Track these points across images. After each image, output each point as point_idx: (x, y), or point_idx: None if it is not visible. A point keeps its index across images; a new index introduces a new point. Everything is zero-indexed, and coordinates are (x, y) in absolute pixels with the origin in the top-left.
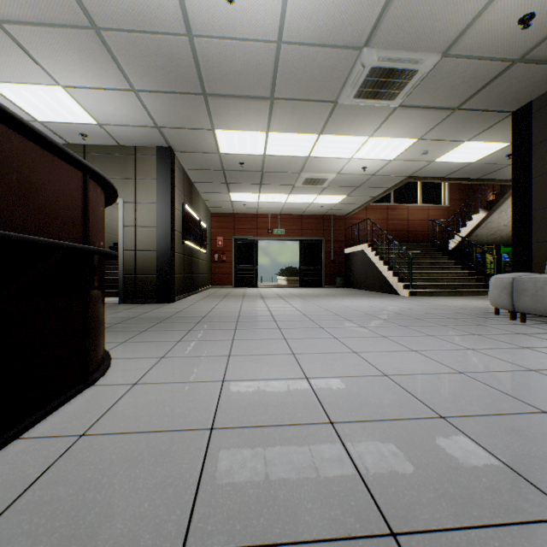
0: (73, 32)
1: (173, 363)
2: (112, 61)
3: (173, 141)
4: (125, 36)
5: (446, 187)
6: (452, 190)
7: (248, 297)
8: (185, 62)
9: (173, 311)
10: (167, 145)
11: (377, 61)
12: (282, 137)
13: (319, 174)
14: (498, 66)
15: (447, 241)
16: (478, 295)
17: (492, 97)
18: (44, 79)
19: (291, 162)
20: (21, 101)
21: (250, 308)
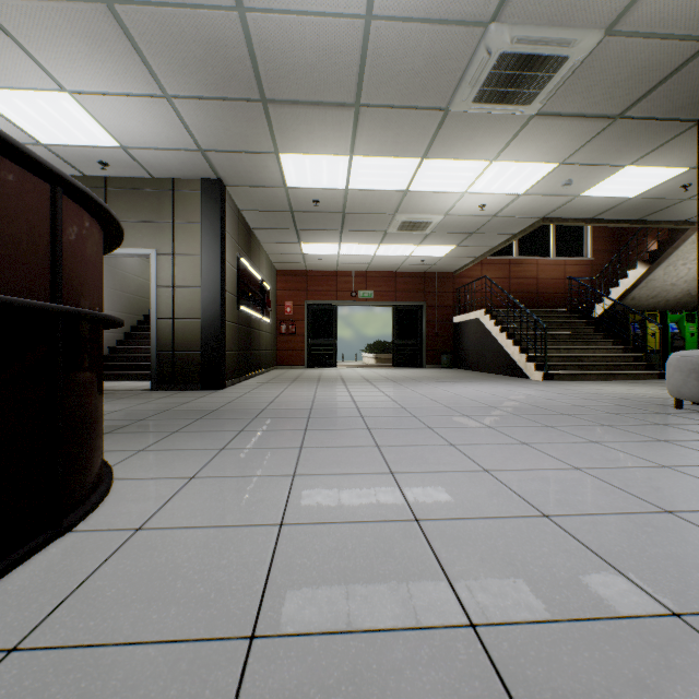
0: (76, 7)
1: (207, 489)
2: (133, 51)
3: (223, 170)
4: (149, 12)
5: (589, 234)
6: (597, 238)
7: (324, 382)
8: (234, 52)
9: (222, 401)
10: (216, 177)
11: (509, 44)
12: (371, 162)
13: (420, 216)
14: (686, 48)
15: (590, 306)
16: (638, 379)
17: (672, 99)
18: (42, 81)
19: (383, 199)
20: (16, 115)
21: (328, 397)
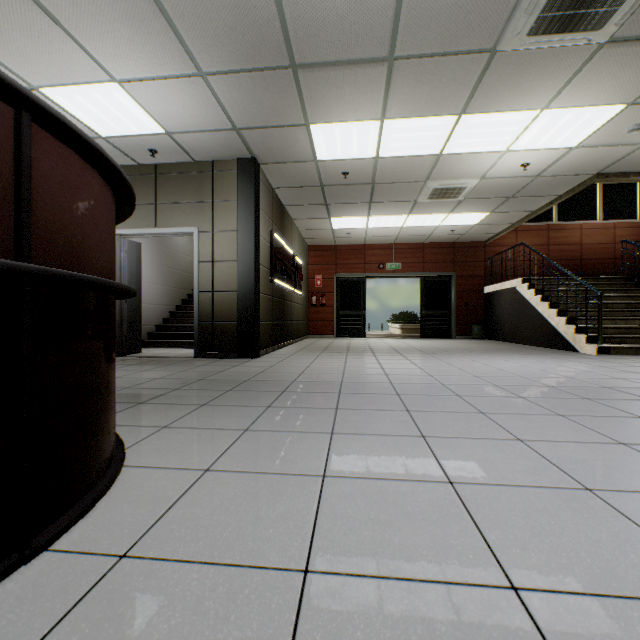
0: None
1: (219, 490)
2: (168, 28)
3: (256, 148)
4: None
5: None
6: None
7: (353, 352)
8: (263, 13)
9: (254, 371)
10: (250, 155)
11: None
12: (403, 125)
13: (453, 181)
14: None
15: None
16: None
17: None
18: (95, 73)
19: (414, 166)
20: (79, 110)
21: (358, 368)
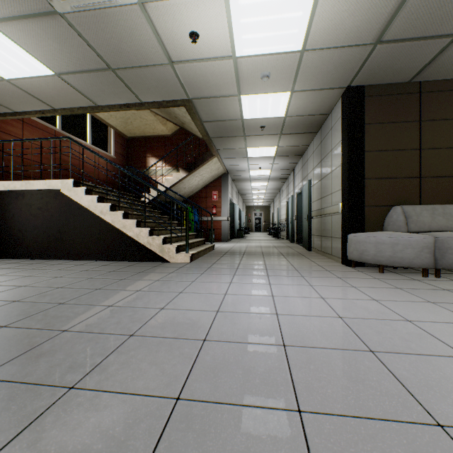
0: None
1: None
2: None
3: None
4: None
5: (113, 137)
6: (117, 142)
7: None
8: None
9: None
10: None
11: None
12: None
13: None
14: None
15: None
16: (210, 250)
17: (387, 58)
18: None
19: None
20: None
21: None
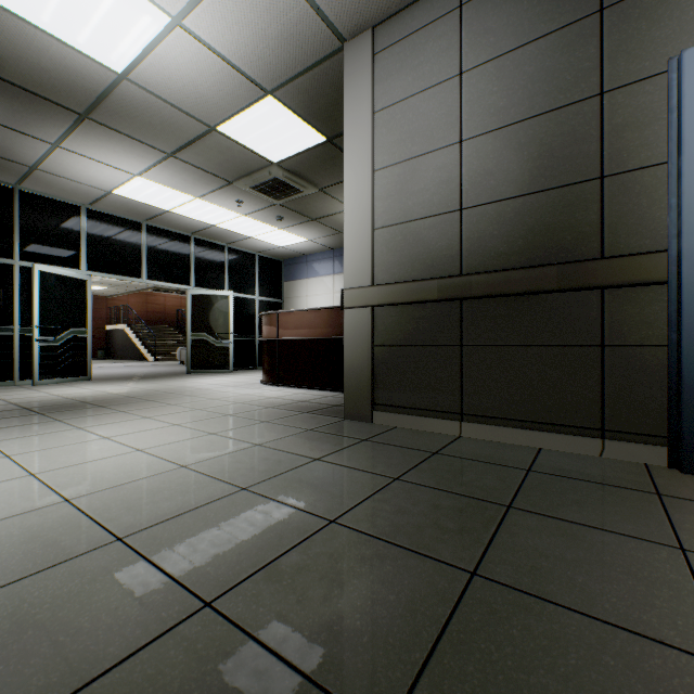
0: None
1: None
2: None
3: None
4: None
5: None
6: None
7: None
8: None
9: None
10: None
11: None
12: None
13: None
14: None
15: None
16: None
17: None
18: None
19: None
20: None
21: None
